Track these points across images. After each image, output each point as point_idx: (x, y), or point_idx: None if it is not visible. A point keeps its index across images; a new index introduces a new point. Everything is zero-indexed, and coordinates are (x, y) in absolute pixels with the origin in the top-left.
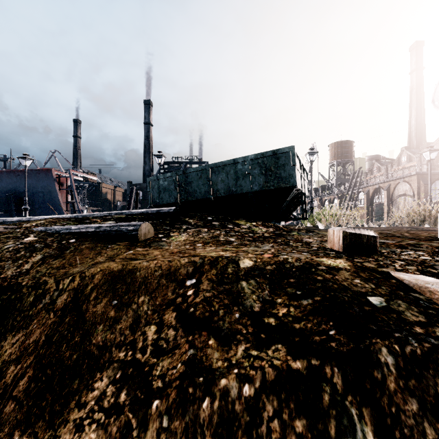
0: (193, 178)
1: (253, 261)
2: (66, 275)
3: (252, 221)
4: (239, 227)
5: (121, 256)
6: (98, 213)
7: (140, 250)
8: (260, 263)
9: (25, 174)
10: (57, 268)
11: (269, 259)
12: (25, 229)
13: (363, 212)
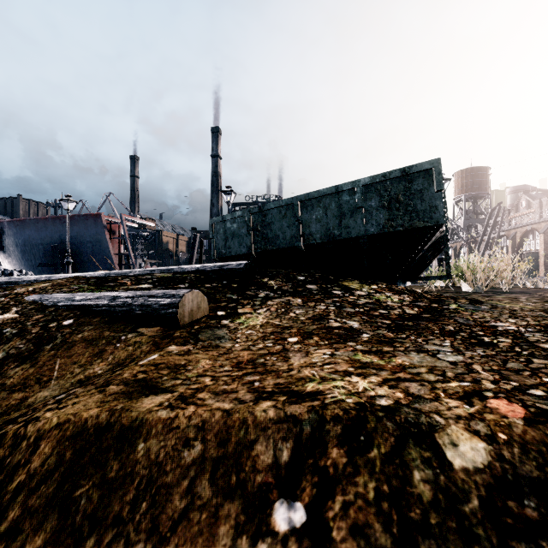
0: (274, 218)
1: (484, 441)
2: (19, 408)
3: (369, 282)
4: (353, 294)
5: (129, 369)
6: (136, 270)
7: (174, 350)
8: (517, 454)
9: (68, 220)
10: (10, 388)
11: (535, 435)
12: (13, 297)
13: (507, 265)
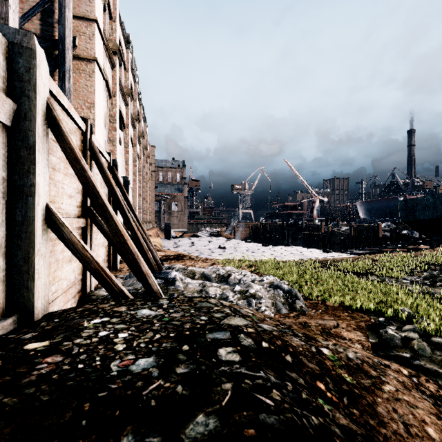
0: None
1: None
2: None
3: None
4: None
5: None
6: None
7: None
8: None
9: None
10: None
11: None
12: None
13: None
